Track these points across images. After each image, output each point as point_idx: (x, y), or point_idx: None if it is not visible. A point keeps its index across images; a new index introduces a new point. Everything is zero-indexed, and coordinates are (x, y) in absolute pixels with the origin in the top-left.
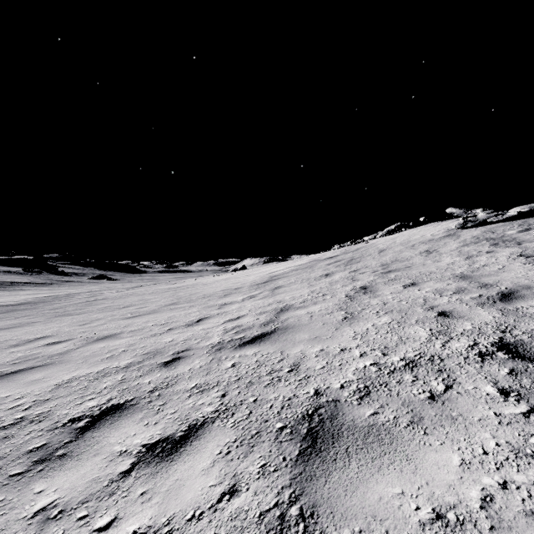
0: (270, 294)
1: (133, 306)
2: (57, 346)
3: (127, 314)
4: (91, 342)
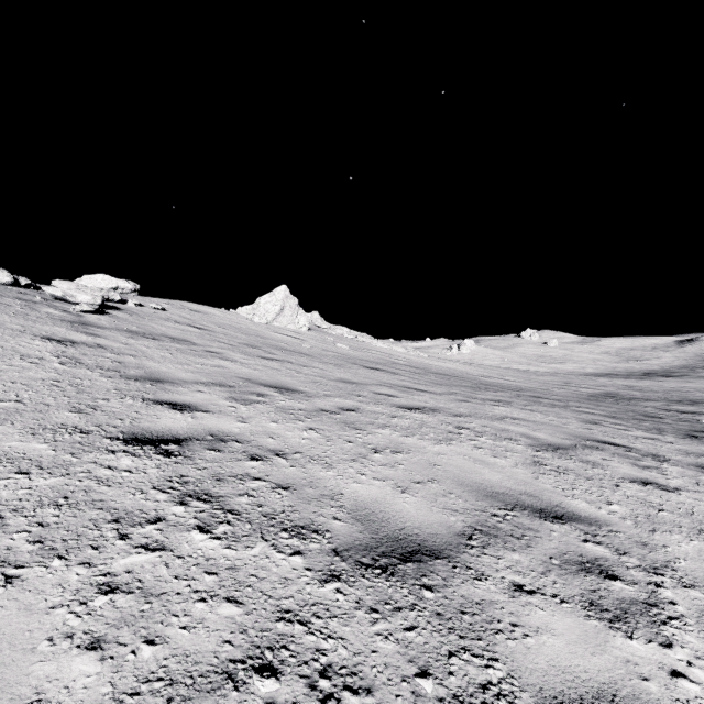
0: (515, 509)
1: None
2: None
3: None
4: None
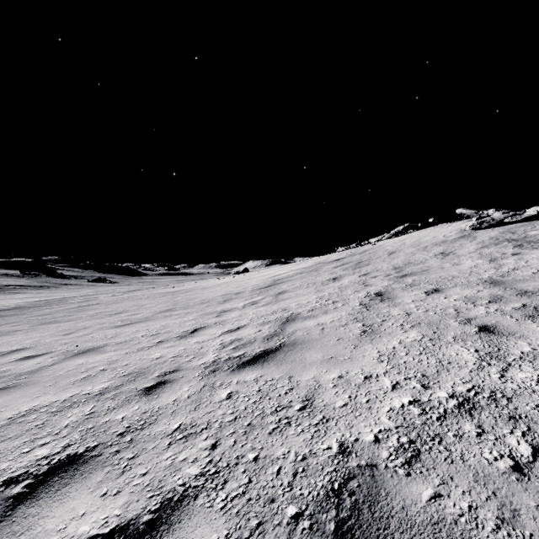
0: (274, 301)
1: (125, 312)
2: (31, 362)
3: (117, 321)
4: (69, 357)
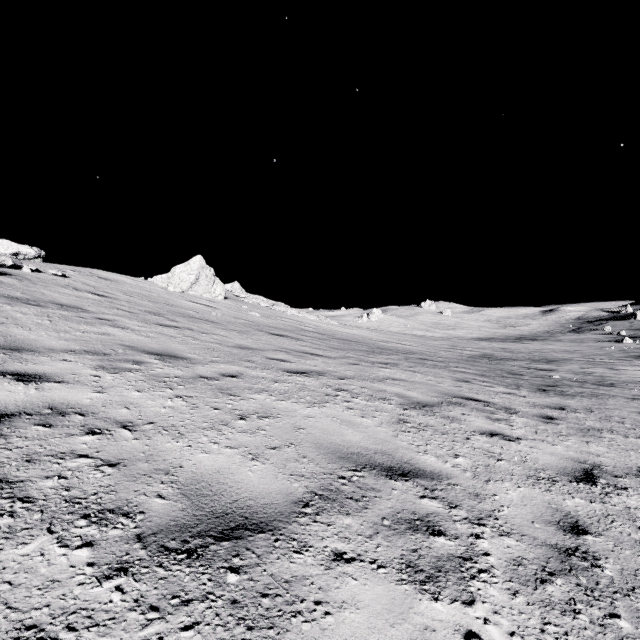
0: (364, 469)
1: None
2: None
3: None
4: None
